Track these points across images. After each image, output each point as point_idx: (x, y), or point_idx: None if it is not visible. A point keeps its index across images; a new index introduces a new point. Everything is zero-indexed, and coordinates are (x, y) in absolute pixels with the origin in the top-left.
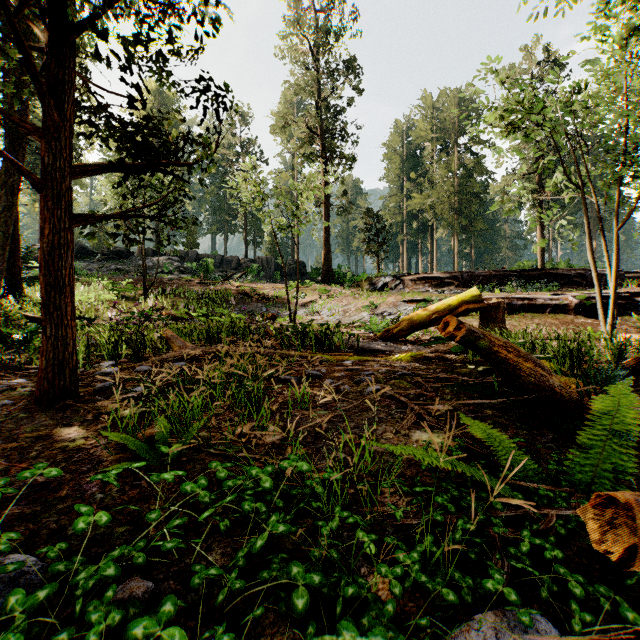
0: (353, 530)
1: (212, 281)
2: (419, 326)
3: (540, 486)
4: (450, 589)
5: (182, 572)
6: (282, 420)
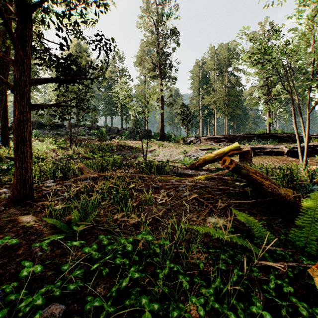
0: (176, 273)
1: (105, 139)
2: (208, 162)
3: (277, 248)
4: (231, 311)
5: (81, 298)
6: (138, 211)
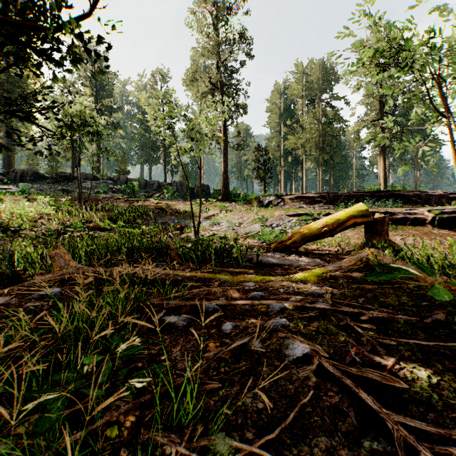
0: None
1: (137, 199)
2: (310, 238)
3: None
4: None
5: None
6: None
